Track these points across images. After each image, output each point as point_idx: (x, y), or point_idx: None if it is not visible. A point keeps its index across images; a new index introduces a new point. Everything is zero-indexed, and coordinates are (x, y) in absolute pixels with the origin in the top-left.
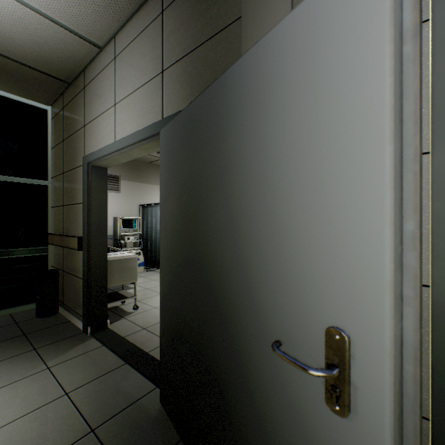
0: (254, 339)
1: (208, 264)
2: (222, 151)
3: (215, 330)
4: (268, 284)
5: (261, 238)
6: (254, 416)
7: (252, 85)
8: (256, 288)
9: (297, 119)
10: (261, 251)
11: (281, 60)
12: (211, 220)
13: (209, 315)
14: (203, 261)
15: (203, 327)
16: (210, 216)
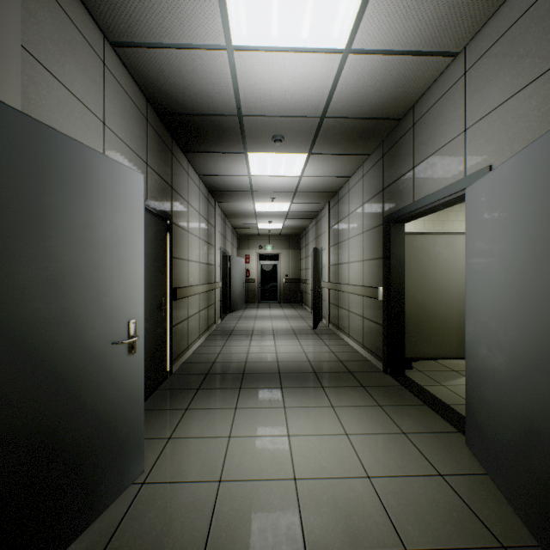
0: (88, 360)
1: (18, 326)
2: (46, 202)
3: (34, 394)
4: (99, 315)
5: (94, 286)
6: (88, 416)
7: (85, 173)
8: (90, 322)
9: (116, 221)
10: (94, 295)
11: (108, 180)
12: (25, 272)
13: (20, 387)
14: (2, 327)
15: (2, 414)
16: (21, 268)
